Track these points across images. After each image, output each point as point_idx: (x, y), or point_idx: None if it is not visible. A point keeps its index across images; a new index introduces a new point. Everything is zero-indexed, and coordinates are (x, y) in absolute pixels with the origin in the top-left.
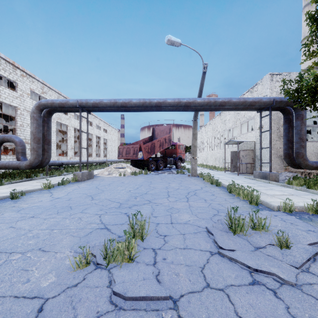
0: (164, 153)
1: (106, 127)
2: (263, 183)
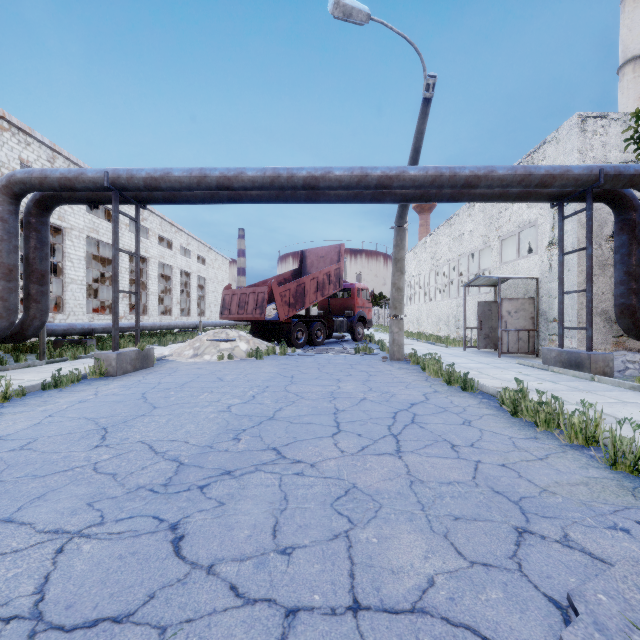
0: (326, 306)
1: (204, 253)
2: (577, 381)
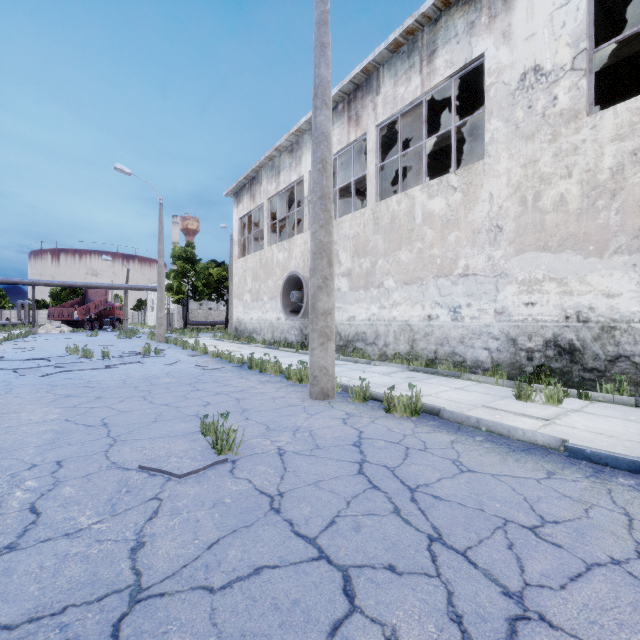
0: (99, 314)
1: None
2: None
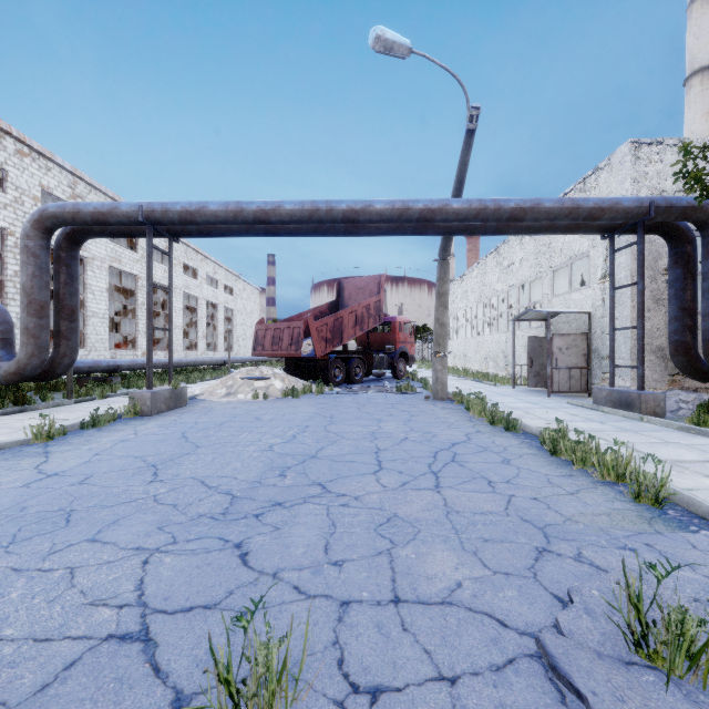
0: (365, 341)
1: (232, 283)
2: (626, 421)
